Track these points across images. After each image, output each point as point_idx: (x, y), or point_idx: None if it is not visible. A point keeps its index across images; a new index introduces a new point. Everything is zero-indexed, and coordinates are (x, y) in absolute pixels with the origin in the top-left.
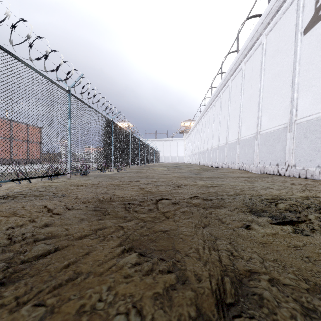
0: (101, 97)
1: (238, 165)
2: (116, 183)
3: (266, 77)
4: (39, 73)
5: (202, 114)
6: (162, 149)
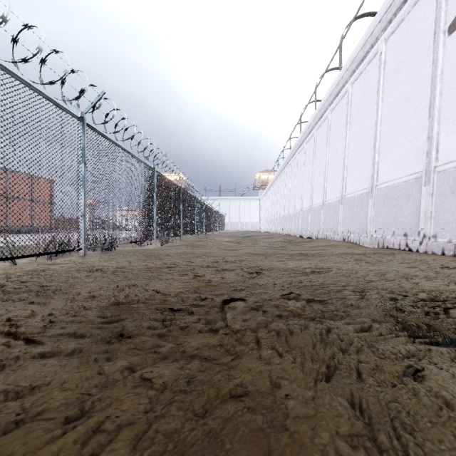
0: (135, 131)
1: (342, 235)
2: (155, 267)
3: (386, 103)
4: (28, 86)
5: (287, 160)
6: (228, 212)
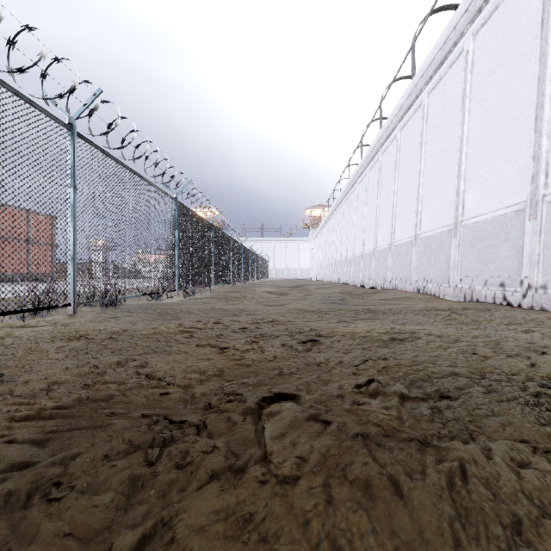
0: (148, 147)
1: (416, 285)
2: (166, 332)
3: (474, 115)
4: None
5: (345, 193)
6: (272, 256)
